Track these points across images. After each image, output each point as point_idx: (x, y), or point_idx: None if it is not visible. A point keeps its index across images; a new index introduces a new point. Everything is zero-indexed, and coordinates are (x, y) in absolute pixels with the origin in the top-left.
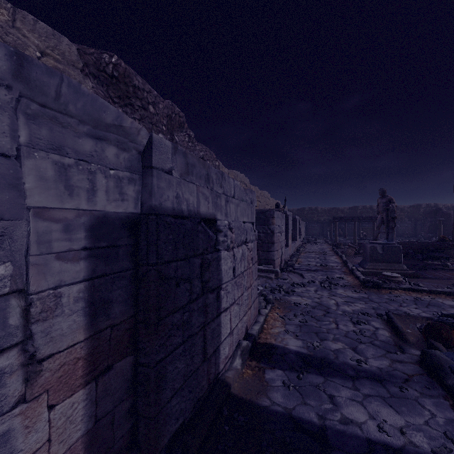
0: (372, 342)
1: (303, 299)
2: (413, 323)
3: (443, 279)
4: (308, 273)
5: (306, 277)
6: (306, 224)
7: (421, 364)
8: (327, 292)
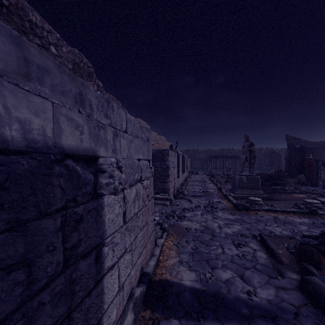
0: (255, 267)
1: (192, 224)
2: (281, 242)
3: (287, 201)
4: (195, 198)
5: (193, 202)
6: (191, 160)
7: (301, 290)
8: (210, 215)
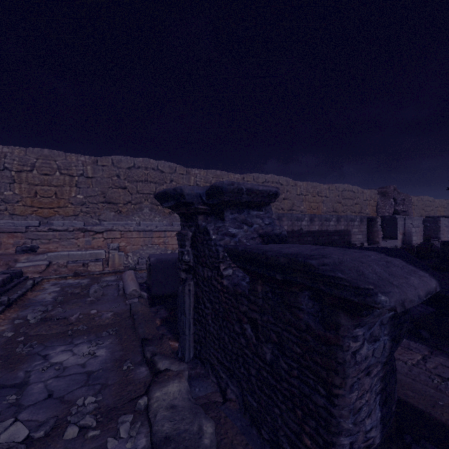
0: None
1: None
2: None
3: None
4: None
5: None
6: None
7: None
8: None
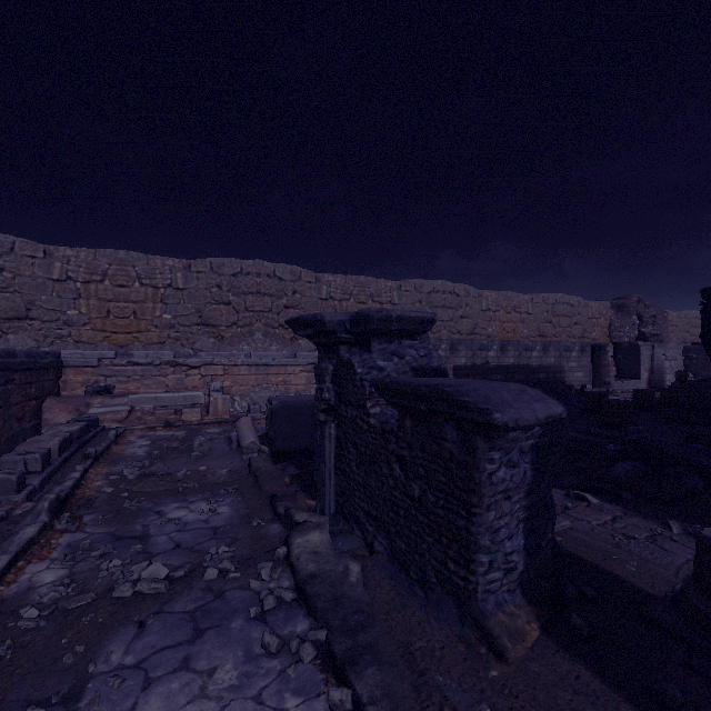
0: None
1: None
2: None
3: None
4: None
5: None
6: None
7: None
8: None
